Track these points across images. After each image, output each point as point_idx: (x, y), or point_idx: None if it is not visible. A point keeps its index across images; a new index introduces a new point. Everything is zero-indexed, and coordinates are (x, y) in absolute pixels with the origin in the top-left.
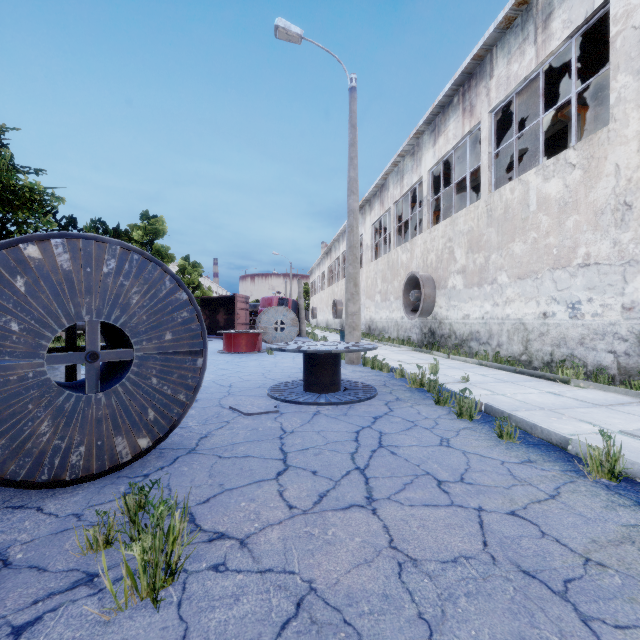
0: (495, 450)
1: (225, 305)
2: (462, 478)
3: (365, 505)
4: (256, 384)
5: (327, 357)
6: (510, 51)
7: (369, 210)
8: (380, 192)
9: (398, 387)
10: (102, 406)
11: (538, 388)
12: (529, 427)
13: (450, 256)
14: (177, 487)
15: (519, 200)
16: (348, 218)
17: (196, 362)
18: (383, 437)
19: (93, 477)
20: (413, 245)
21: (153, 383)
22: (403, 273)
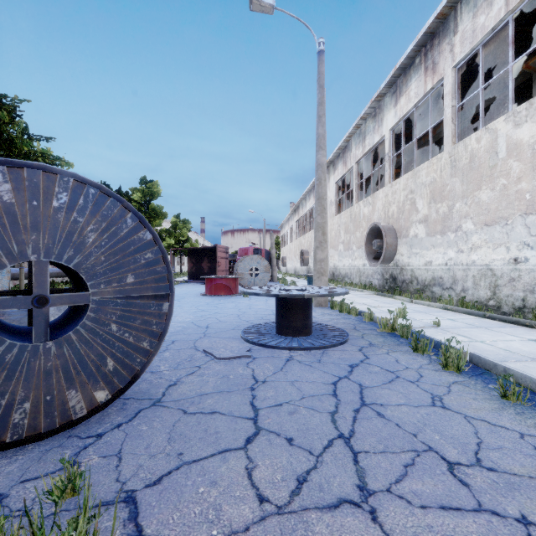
0: (504, 415)
1: (208, 255)
2: (478, 459)
3: (359, 502)
4: (231, 325)
5: (299, 301)
6: (476, 4)
7: (333, 170)
8: (343, 153)
9: (369, 331)
10: (52, 356)
11: (517, 335)
12: (535, 385)
13: (412, 207)
14: (128, 456)
15: (486, 148)
16: (316, 172)
17: (161, 307)
18: (364, 391)
19: (40, 437)
20: (375, 199)
21: (112, 330)
22: (365, 224)
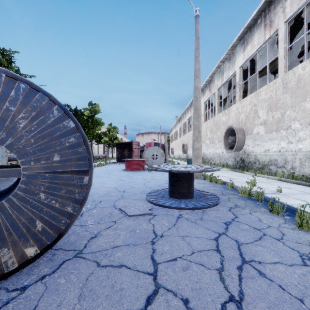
0: None
1: (128, 146)
2: None
3: None
4: (139, 190)
5: (185, 175)
6: None
7: (202, 95)
8: (209, 84)
9: (232, 195)
10: None
11: None
12: None
13: (255, 115)
14: None
15: (309, 73)
16: (194, 92)
17: (82, 179)
18: (242, 248)
19: None
20: (229, 111)
21: (41, 198)
22: (223, 127)
